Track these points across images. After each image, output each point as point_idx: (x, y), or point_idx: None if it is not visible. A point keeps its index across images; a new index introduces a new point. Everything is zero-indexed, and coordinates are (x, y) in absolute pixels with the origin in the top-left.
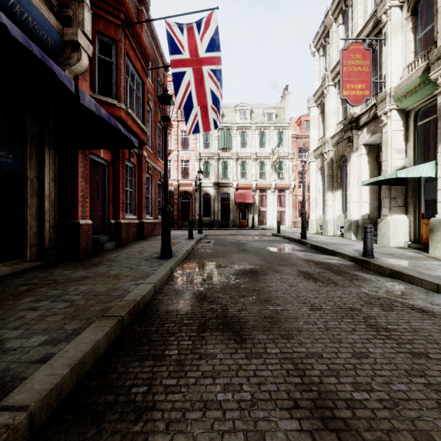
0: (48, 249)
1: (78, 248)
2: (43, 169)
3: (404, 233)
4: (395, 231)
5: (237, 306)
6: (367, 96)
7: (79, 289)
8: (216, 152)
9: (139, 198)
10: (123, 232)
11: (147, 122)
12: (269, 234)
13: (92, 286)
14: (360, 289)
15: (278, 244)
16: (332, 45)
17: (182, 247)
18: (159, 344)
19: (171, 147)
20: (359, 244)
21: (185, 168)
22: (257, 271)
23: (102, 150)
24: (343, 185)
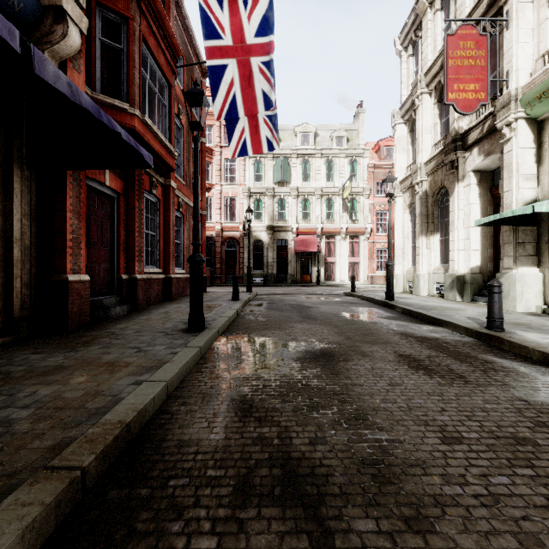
0: (19, 319)
1: (65, 316)
2: (11, 198)
3: (536, 293)
4: (523, 291)
5: (307, 430)
6: (483, 101)
7: (36, 394)
8: (270, 187)
9: (165, 245)
10: (140, 292)
11: (178, 143)
12: (340, 293)
13: (62, 386)
14: (508, 390)
15: (355, 309)
16: (426, 39)
17: (223, 313)
18: (145, 546)
19: (213, 180)
20: (470, 309)
21: (231, 207)
22: (333, 354)
23: (107, 175)
24: (442, 227)
